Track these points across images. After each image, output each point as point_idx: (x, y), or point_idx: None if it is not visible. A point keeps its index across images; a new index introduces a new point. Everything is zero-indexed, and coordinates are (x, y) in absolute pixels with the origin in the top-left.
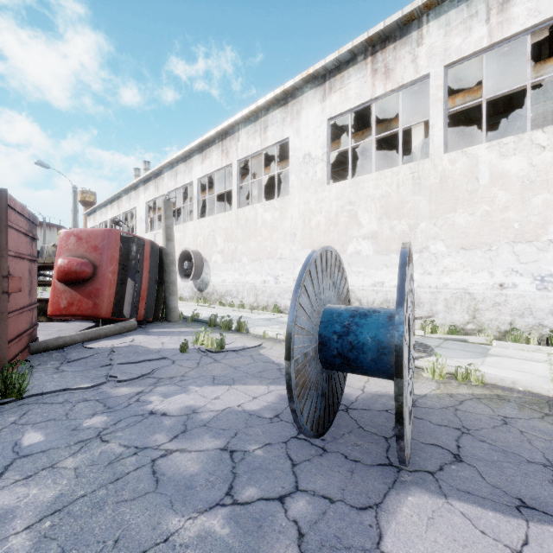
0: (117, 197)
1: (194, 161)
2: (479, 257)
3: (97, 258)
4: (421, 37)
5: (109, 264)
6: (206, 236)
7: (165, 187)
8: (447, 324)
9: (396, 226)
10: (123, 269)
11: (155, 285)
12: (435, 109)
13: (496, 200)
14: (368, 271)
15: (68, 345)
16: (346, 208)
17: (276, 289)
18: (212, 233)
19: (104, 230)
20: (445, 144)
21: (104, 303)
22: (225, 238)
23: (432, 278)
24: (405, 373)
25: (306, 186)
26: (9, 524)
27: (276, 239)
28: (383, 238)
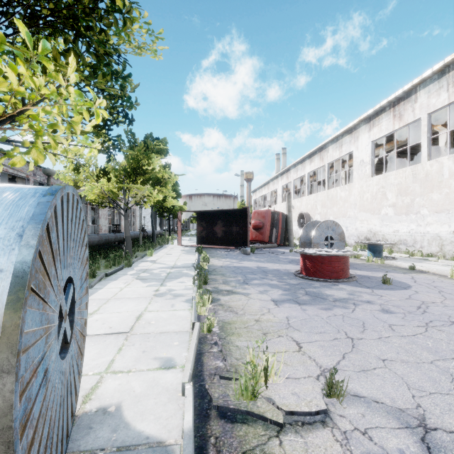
0: (267, 183)
1: (306, 163)
2: (444, 217)
3: (264, 221)
4: (416, 98)
5: (267, 223)
6: (312, 205)
7: (291, 178)
8: (428, 253)
9: (404, 200)
10: (272, 224)
11: (284, 231)
12: (423, 137)
13: (451, 186)
14: (391, 224)
15: (257, 248)
16: (381, 190)
17: (346, 234)
18: (315, 203)
19: (266, 210)
20: (429, 155)
21: (266, 237)
22: (321, 206)
23: (421, 228)
24: (318, 244)
25: (361, 178)
26: (261, 260)
27: (347, 207)
28: (398, 207)
